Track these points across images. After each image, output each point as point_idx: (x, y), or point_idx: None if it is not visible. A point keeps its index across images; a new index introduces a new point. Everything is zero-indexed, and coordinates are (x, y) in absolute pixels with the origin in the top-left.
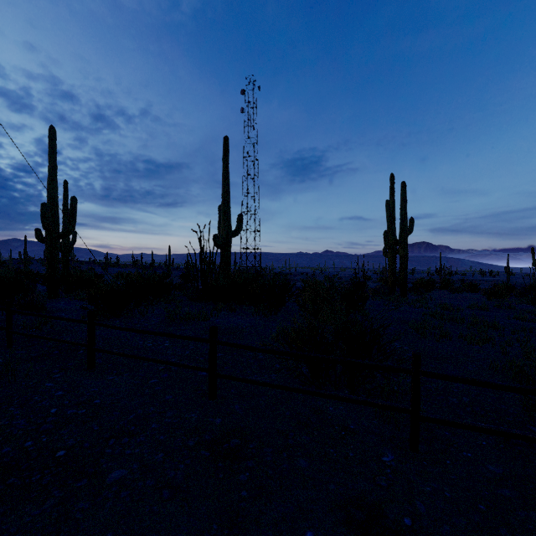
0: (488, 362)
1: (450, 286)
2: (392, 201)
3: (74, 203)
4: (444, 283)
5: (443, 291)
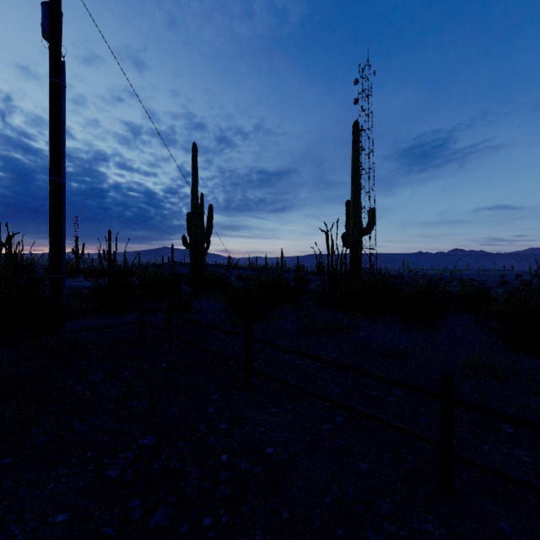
0: None
1: None
2: None
3: (211, 210)
4: None
5: None
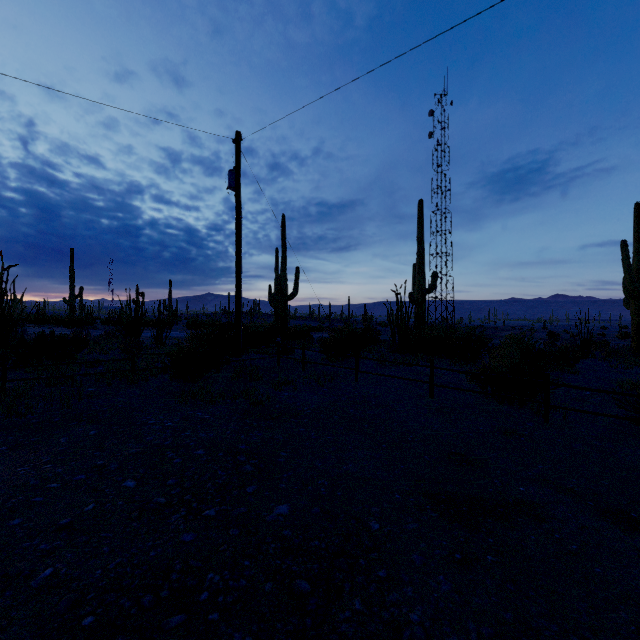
0: None
1: None
2: (637, 238)
3: (298, 272)
4: None
5: None
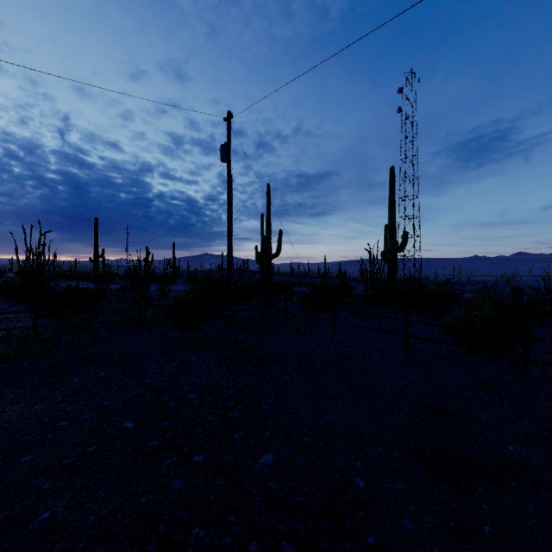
0: None
1: None
2: None
3: (281, 234)
4: None
5: None
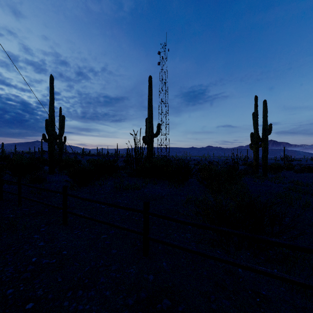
0: None
1: (292, 168)
2: (256, 113)
3: (63, 119)
4: (288, 166)
5: (289, 171)
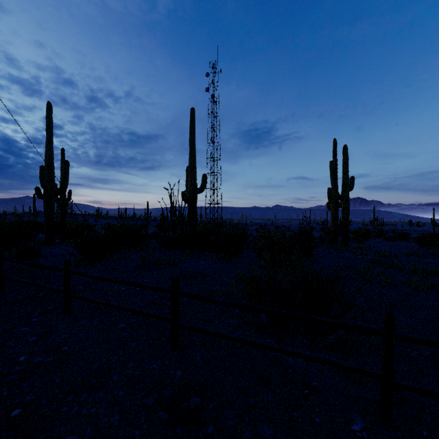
0: (436, 309)
1: (383, 235)
2: (335, 162)
3: (67, 165)
4: (378, 232)
5: (378, 239)
